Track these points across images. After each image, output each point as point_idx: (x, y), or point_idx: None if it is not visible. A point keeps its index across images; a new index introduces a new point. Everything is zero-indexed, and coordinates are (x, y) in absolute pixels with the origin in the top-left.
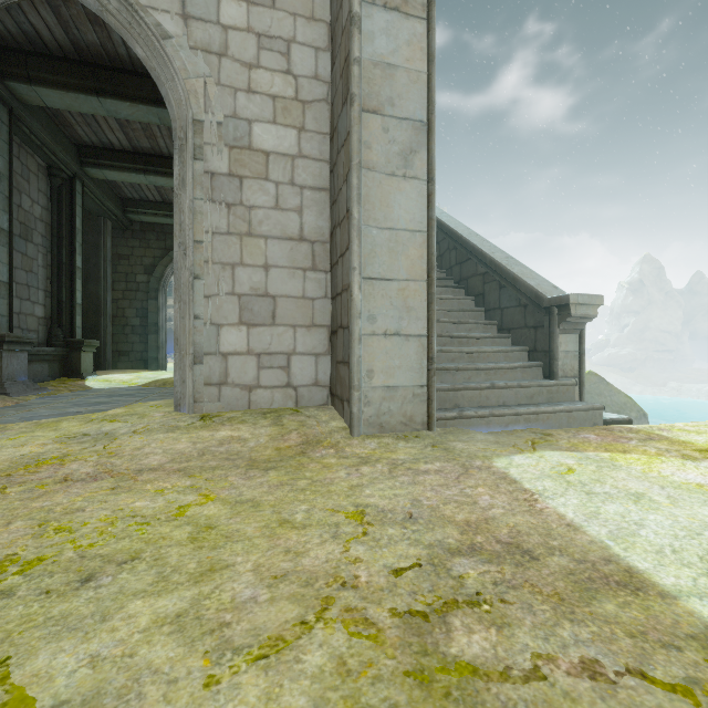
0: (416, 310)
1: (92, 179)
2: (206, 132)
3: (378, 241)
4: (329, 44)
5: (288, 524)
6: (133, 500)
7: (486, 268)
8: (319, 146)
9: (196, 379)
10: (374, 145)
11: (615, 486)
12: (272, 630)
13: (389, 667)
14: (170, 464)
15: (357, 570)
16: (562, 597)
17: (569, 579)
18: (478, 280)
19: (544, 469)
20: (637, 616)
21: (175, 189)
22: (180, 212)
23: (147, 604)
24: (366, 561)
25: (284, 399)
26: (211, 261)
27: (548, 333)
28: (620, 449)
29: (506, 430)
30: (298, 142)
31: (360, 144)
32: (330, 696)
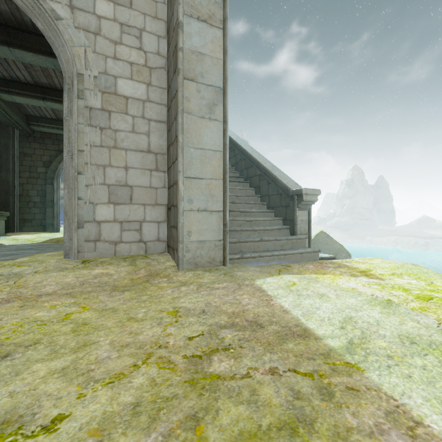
0: (216, 196)
1: (3, 101)
2: (86, 81)
3: (194, 156)
4: (166, 34)
5: (133, 320)
6: (35, 312)
7: (261, 172)
8: (160, 95)
9: (79, 238)
10: (192, 99)
11: (313, 291)
12: (117, 370)
13: (177, 380)
14: (61, 290)
15: (169, 339)
16: (270, 343)
17: (276, 335)
18: (257, 178)
19: (281, 284)
20: (301, 348)
21: (65, 116)
22: (68, 131)
23: (44, 365)
24: (175, 334)
25: (138, 250)
26: (90, 163)
27: (292, 210)
28: (322, 272)
29: (267, 265)
30: (146, 92)
31: (183, 98)
32: (144, 395)
